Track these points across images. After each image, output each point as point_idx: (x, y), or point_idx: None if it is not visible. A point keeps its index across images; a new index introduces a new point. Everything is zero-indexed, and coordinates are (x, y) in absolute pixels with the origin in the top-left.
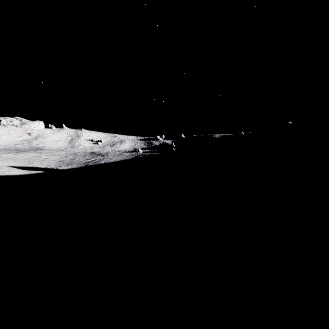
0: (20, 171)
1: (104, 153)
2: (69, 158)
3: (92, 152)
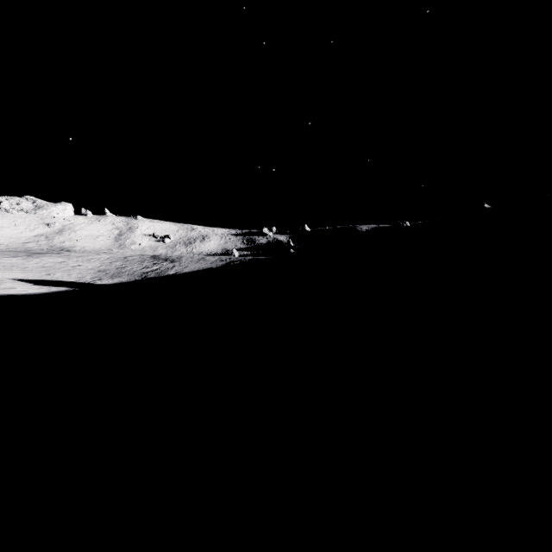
0: (33, 288)
1: (175, 257)
2: (116, 266)
3: (155, 256)
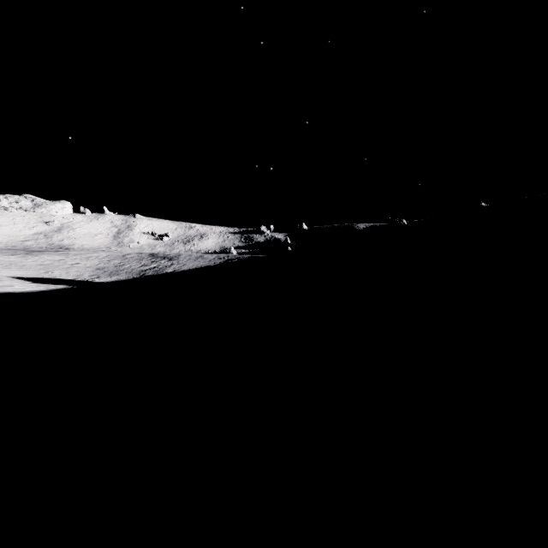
0: (31, 286)
1: (173, 255)
2: (114, 264)
3: (153, 254)
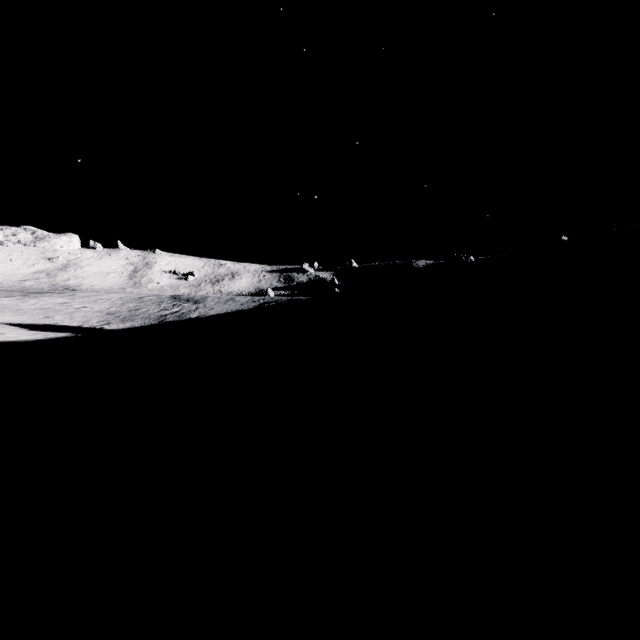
0: (26, 334)
1: (198, 297)
2: (128, 307)
3: (175, 296)
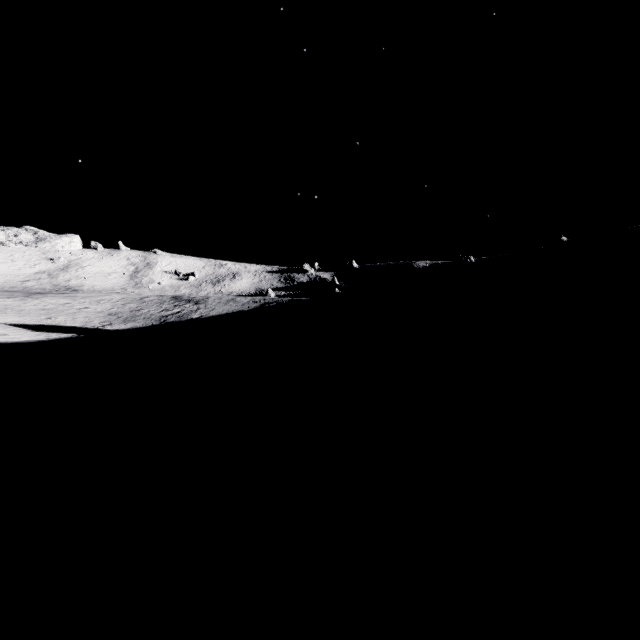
0: (29, 335)
1: (199, 298)
2: (130, 308)
3: (176, 297)
